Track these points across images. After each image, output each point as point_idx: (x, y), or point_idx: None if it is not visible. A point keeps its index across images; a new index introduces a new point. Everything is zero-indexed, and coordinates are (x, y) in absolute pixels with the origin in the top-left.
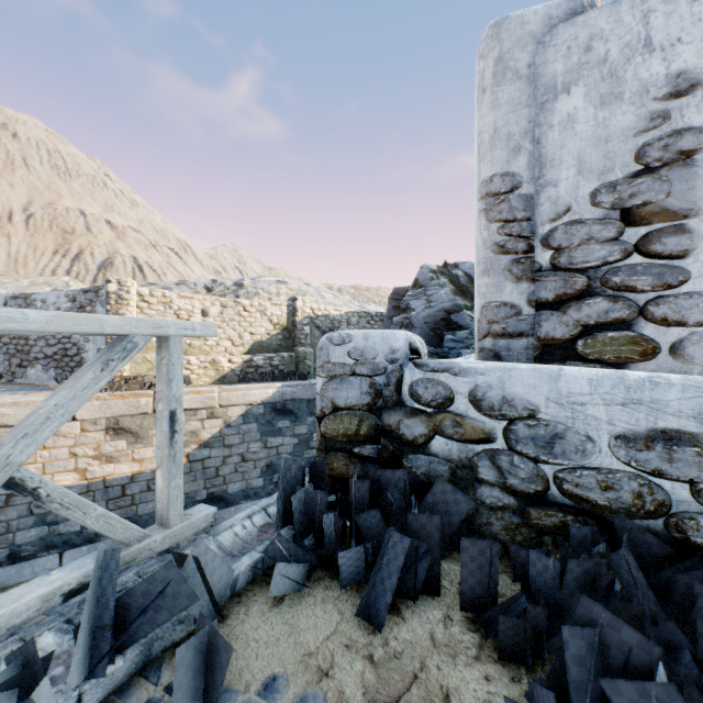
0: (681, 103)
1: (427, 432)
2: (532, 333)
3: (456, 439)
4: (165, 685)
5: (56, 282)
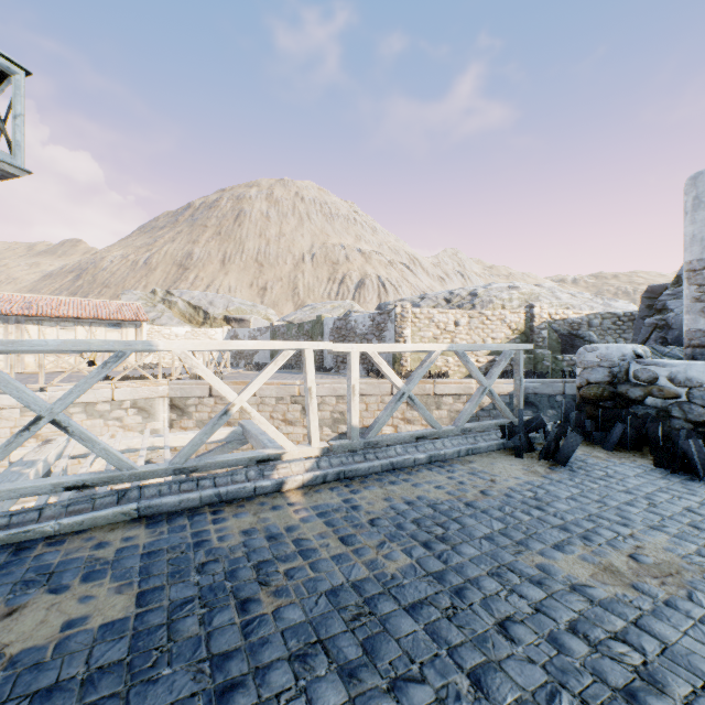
0: None
1: (643, 394)
2: None
3: (659, 398)
4: (537, 447)
5: (345, 305)
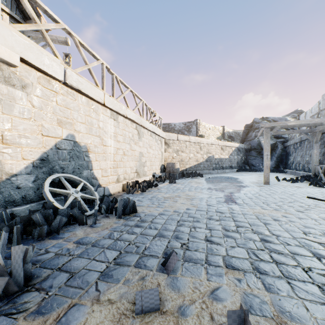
0: None
1: None
2: None
3: None
4: None
5: None
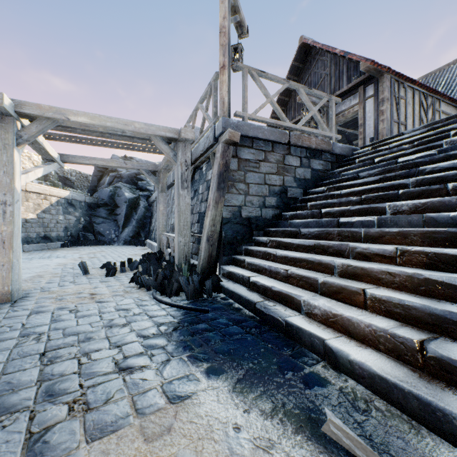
0: None
1: None
2: None
3: None
4: None
5: None
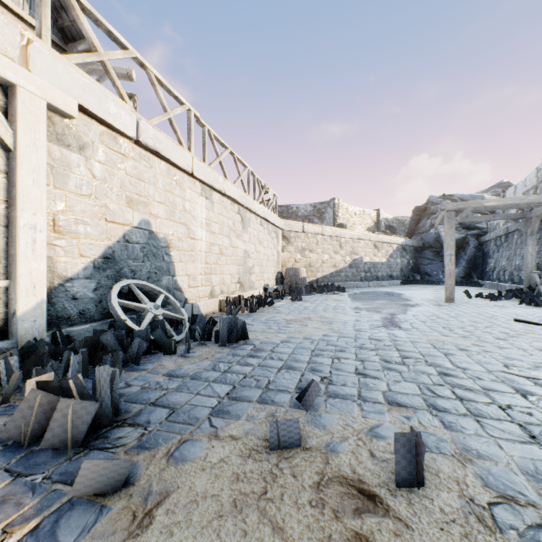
0: None
1: None
2: None
3: None
4: None
5: None
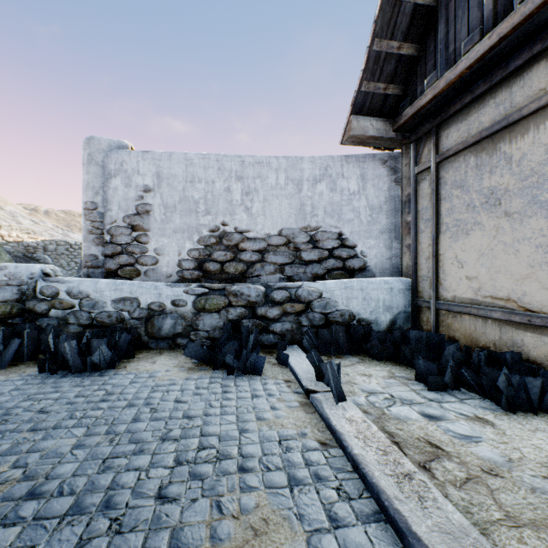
0: (147, 195)
1: (48, 308)
2: (104, 267)
3: (61, 309)
4: None
5: None
